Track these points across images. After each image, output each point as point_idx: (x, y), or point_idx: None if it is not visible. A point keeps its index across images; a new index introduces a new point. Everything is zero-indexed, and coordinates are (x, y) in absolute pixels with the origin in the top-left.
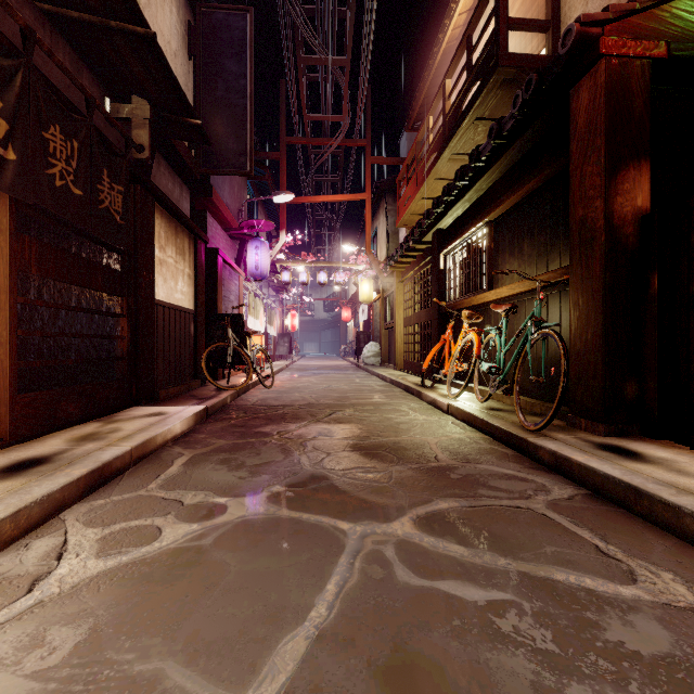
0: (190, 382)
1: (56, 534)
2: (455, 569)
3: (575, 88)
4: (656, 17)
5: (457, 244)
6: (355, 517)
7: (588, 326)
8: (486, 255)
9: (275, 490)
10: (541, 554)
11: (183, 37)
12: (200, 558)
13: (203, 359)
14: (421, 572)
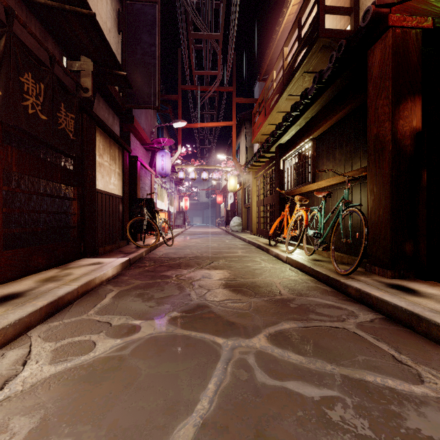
0: (119, 242)
1: (24, 346)
2: (297, 373)
3: (371, 49)
4: (425, 2)
5: (291, 153)
6: (227, 334)
7: (380, 206)
8: (311, 160)
9: (173, 315)
10: (355, 361)
11: (115, 19)
12: (121, 365)
13: (127, 227)
14: (273, 374)
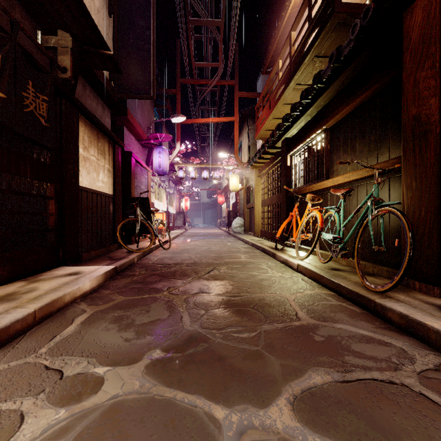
0: (108, 246)
1: None
2: None
3: (408, 10)
4: None
5: (300, 147)
6: (230, 398)
7: (422, 205)
8: (324, 153)
9: (155, 356)
10: None
11: None
12: None
13: (118, 230)
14: None
